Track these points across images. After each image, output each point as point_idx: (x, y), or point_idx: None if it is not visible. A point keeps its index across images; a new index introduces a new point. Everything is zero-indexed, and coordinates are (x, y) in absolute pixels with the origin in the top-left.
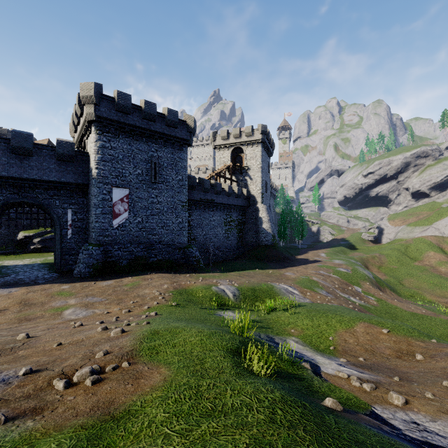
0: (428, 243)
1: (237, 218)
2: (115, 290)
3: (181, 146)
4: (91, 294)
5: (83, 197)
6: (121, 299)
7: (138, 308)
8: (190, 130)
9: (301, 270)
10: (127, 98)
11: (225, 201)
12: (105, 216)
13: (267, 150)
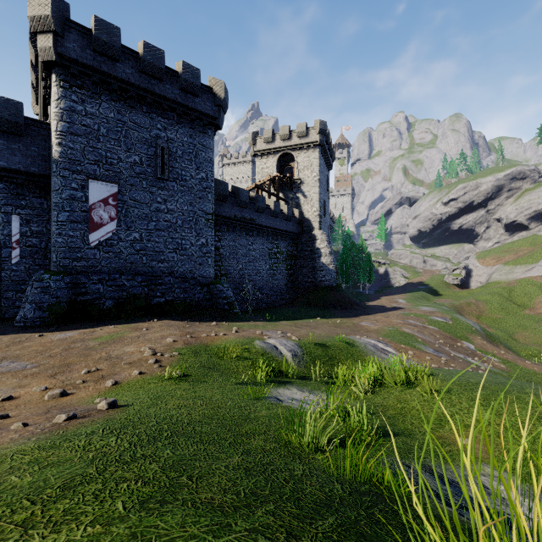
0: (539, 285)
1: (286, 250)
2: (68, 348)
3: (205, 127)
4: (15, 355)
5: (42, 198)
6: (68, 364)
7: (91, 385)
8: (218, 102)
9: (381, 319)
10: (112, 31)
11: (269, 223)
12: (75, 226)
13: (326, 158)
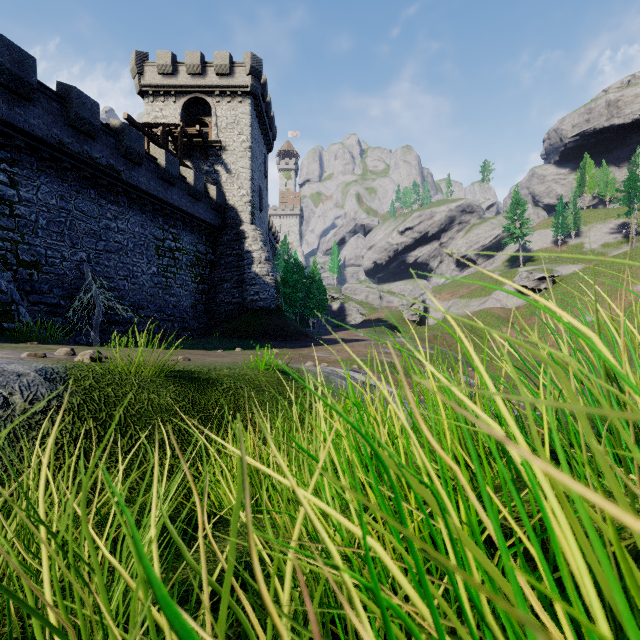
0: (497, 316)
1: (195, 249)
2: None
3: None
4: None
5: None
6: None
7: None
8: None
9: (344, 349)
10: None
11: (156, 190)
12: None
13: (263, 126)
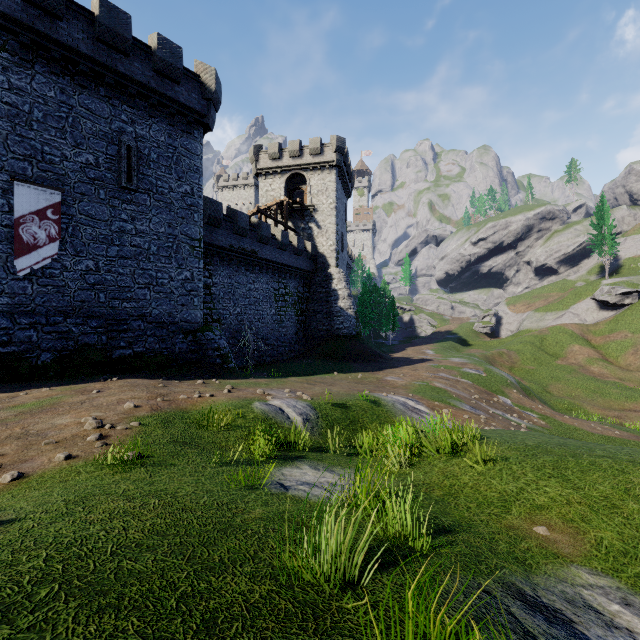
0: (570, 333)
1: (297, 291)
2: None
3: (190, 126)
4: None
5: None
6: None
7: None
8: (207, 95)
9: (409, 373)
10: None
11: (275, 257)
12: None
13: (344, 183)
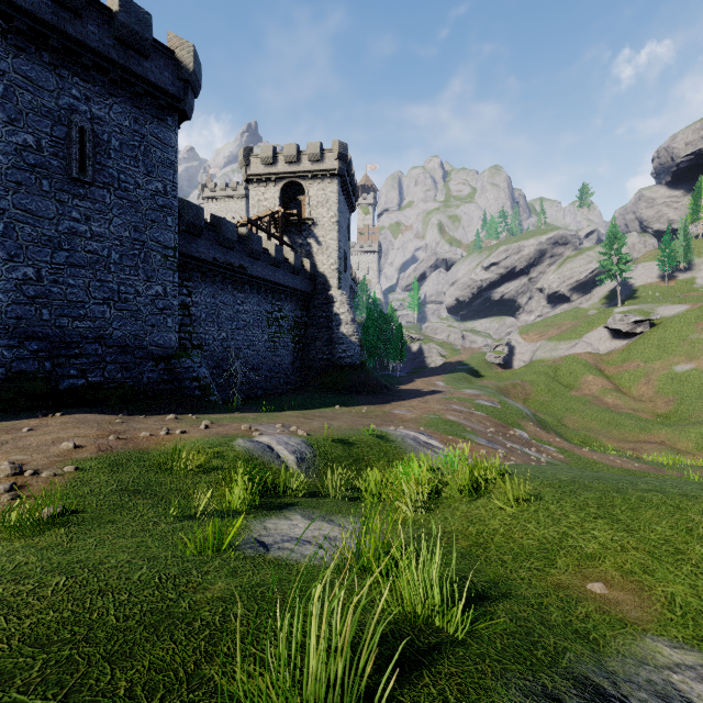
0: (584, 363)
1: (293, 315)
2: None
3: (162, 110)
4: None
5: None
6: None
7: None
8: (184, 75)
9: (419, 405)
10: None
11: (268, 275)
12: None
13: (347, 196)
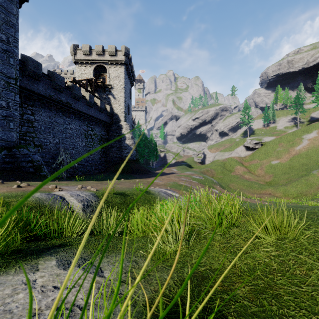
0: (235, 161)
1: (100, 133)
2: None
3: None
4: None
5: None
6: None
7: None
8: None
9: (165, 178)
10: None
11: (85, 110)
12: None
13: (129, 76)
